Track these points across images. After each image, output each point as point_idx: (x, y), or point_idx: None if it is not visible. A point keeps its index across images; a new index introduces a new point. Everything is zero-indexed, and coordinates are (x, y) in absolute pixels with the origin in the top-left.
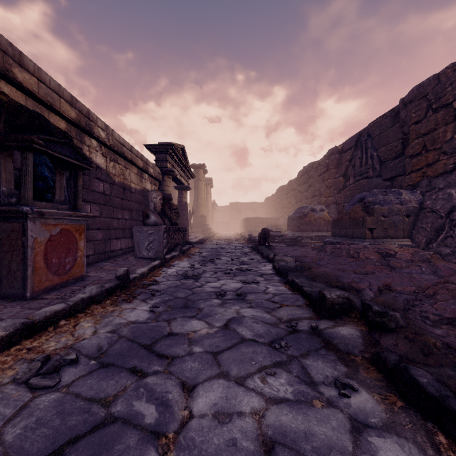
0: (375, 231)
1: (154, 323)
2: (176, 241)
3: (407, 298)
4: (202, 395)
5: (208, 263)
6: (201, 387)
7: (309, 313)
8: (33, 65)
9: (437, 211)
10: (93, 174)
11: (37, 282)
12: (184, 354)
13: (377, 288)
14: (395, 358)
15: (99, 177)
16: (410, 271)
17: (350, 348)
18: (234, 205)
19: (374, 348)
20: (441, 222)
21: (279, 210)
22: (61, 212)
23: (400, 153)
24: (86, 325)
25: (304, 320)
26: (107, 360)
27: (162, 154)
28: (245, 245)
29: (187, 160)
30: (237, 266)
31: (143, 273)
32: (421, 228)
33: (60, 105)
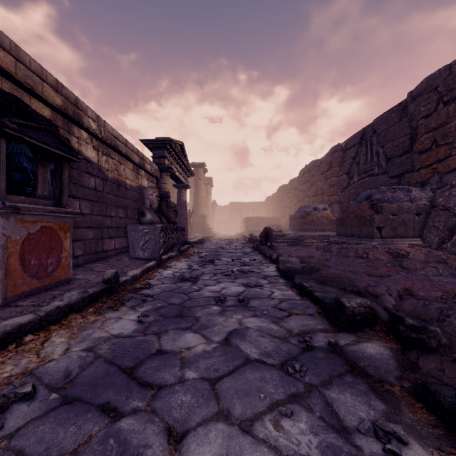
0: (383, 230)
1: (141, 338)
2: (174, 240)
3: (440, 306)
4: (194, 451)
5: (207, 264)
6: (193, 436)
7: (324, 324)
8: (9, 41)
9: (450, 208)
10: (83, 168)
11: (11, 287)
12: (174, 381)
13: (397, 293)
14: (452, 394)
15: (90, 171)
16: (426, 273)
17: (383, 374)
18: (235, 205)
19: (412, 373)
20: (455, 220)
21: (280, 210)
22: (41, 208)
23: (408, 149)
24: (58, 341)
25: (319, 333)
26: (73, 392)
27: (160, 150)
28: (246, 245)
29: (186, 158)
30: (238, 268)
31: (135, 276)
32: (433, 227)
33: (43, 90)
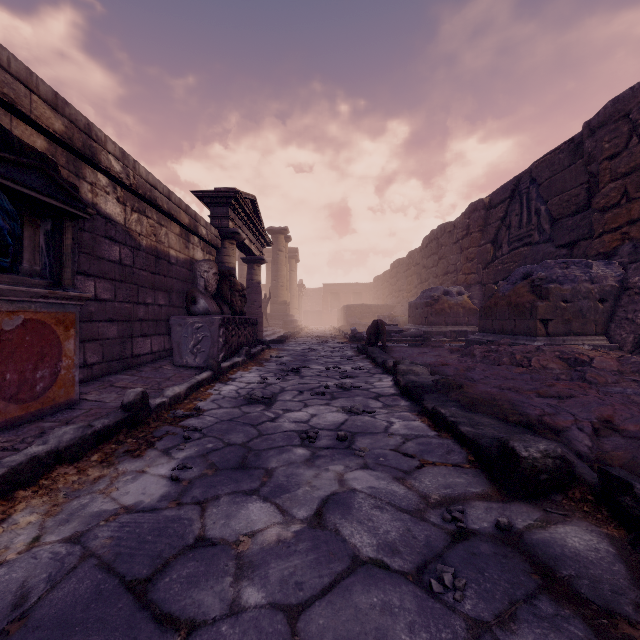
0: (551, 324)
1: (172, 512)
2: (240, 339)
3: None
4: None
5: (289, 375)
6: None
7: (481, 484)
8: None
9: None
10: (101, 231)
11: None
12: (220, 613)
13: (591, 426)
14: None
15: (111, 235)
16: (622, 391)
17: (609, 596)
18: (330, 287)
19: None
20: None
21: (395, 294)
22: (23, 290)
23: (584, 205)
24: (24, 522)
25: (475, 501)
26: None
27: (221, 207)
28: (346, 345)
29: (260, 219)
30: (336, 381)
31: (177, 396)
32: (625, 319)
33: (32, 106)
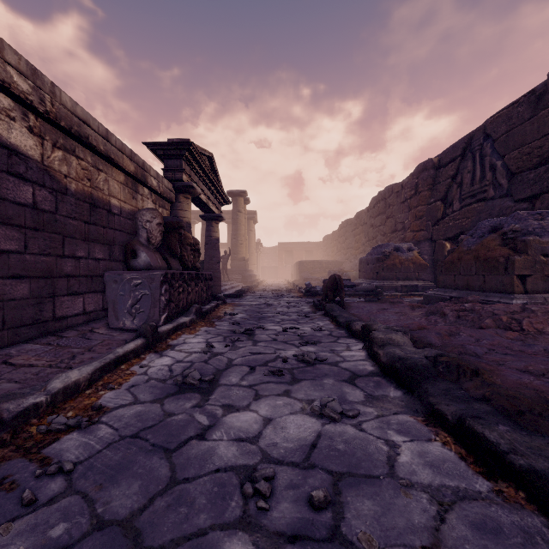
0: (529, 280)
1: None
2: (190, 296)
3: None
4: None
5: (241, 339)
6: None
7: None
8: None
9: None
10: None
11: None
12: None
13: None
14: None
15: (19, 172)
16: None
17: None
18: (284, 246)
19: None
20: None
21: (343, 251)
22: None
23: (548, 157)
24: None
25: None
26: None
27: (175, 159)
28: (302, 299)
29: (218, 177)
30: (296, 349)
31: (72, 386)
32: None
33: None
